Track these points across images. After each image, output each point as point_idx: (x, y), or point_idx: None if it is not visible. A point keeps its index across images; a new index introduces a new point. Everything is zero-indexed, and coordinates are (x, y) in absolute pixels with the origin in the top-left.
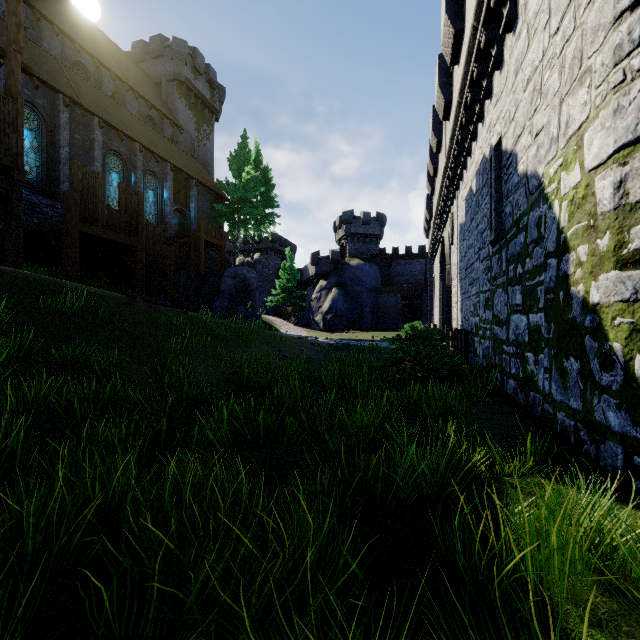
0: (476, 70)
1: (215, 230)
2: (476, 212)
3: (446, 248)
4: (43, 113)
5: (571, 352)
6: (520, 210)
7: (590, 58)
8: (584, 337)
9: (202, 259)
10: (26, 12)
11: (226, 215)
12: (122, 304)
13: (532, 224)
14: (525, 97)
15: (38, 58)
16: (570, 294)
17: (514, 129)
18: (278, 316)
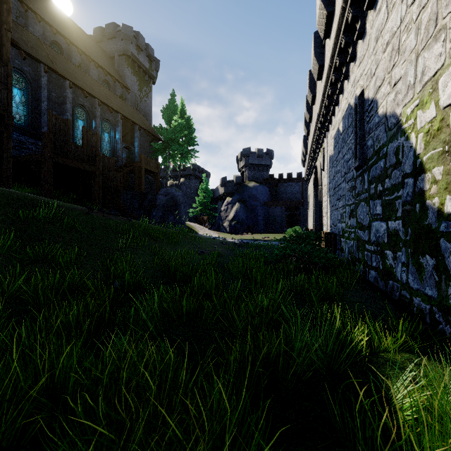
0: (344, 40)
1: (152, 161)
2: (342, 146)
3: (318, 173)
4: (29, 77)
5: (427, 251)
6: (380, 142)
7: (445, 18)
8: (439, 239)
9: (143, 182)
10: (17, 5)
11: (160, 151)
12: (83, 214)
13: (391, 153)
14: (385, 56)
15: (25, 38)
16: (426, 206)
17: (375, 82)
18: (197, 223)
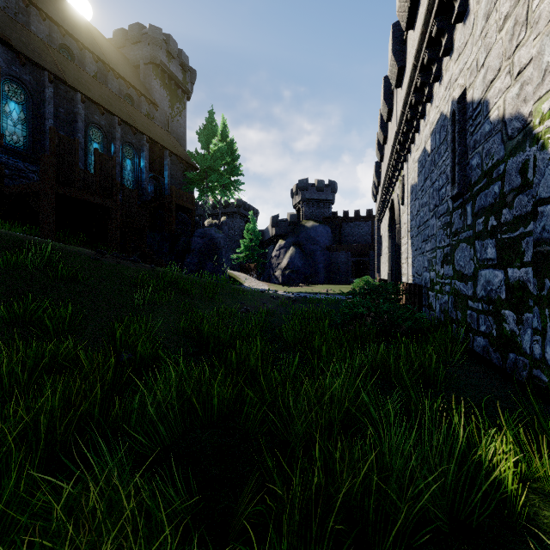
0: (436, 26)
1: (186, 195)
2: (431, 171)
3: (396, 209)
4: (29, 88)
5: None
6: (493, 159)
7: None
8: None
9: (174, 221)
10: None
11: (196, 182)
12: (90, 260)
13: (512, 171)
14: (501, 37)
15: (25, 39)
16: None
17: (484, 76)
18: (242, 271)
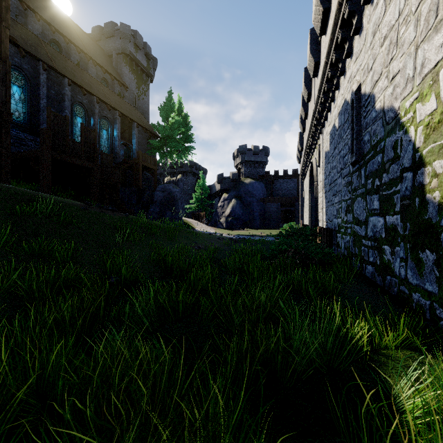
0: (340, 36)
1: (150, 158)
2: (338, 142)
3: (314, 170)
4: (28, 75)
5: (427, 246)
6: (377, 137)
7: None
8: (440, 234)
9: (141, 178)
10: (17, 4)
11: (158, 148)
12: (80, 209)
13: (389, 147)
14: (382, 50)
15: (25, 36)
16: (426, 200)
17: (372, 76)
18: (194, 218)
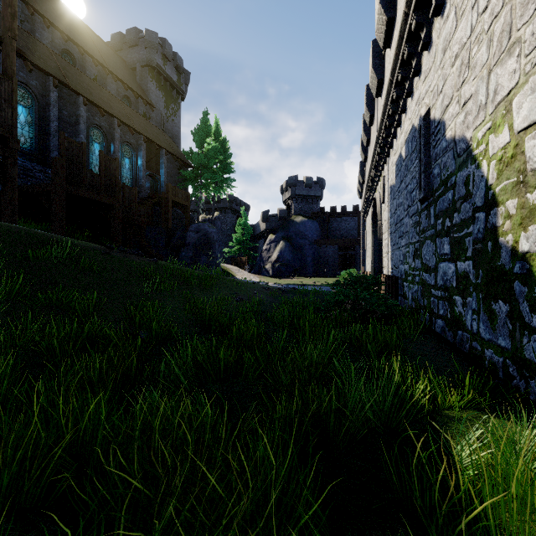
0: (407, 51)
1: (181, 192)
2: (405, 175)
3: (378, 206)
4: (36, 93)
5: (500, 296)
6: (448, 171)
7: (519, 30)
8: (513, 282)
9: (170, 216)
10: (22, 7)
11: (190, 179)
12: (101, 254)
13: (460, 183)
14: (453, 71)
15: (32, 46)
16: (498, 244)
17: (442, 100)
18: (234, 264)
